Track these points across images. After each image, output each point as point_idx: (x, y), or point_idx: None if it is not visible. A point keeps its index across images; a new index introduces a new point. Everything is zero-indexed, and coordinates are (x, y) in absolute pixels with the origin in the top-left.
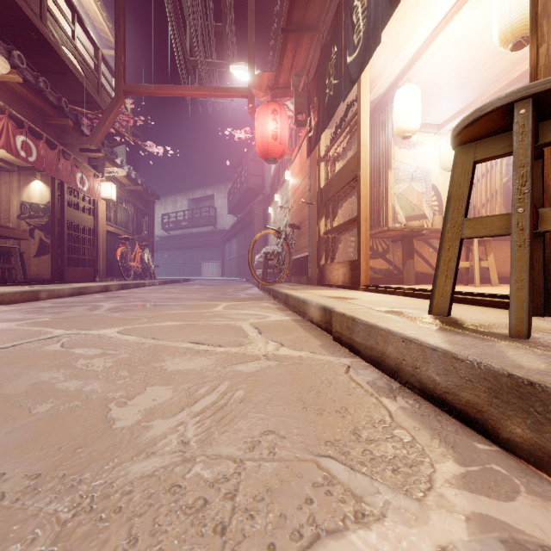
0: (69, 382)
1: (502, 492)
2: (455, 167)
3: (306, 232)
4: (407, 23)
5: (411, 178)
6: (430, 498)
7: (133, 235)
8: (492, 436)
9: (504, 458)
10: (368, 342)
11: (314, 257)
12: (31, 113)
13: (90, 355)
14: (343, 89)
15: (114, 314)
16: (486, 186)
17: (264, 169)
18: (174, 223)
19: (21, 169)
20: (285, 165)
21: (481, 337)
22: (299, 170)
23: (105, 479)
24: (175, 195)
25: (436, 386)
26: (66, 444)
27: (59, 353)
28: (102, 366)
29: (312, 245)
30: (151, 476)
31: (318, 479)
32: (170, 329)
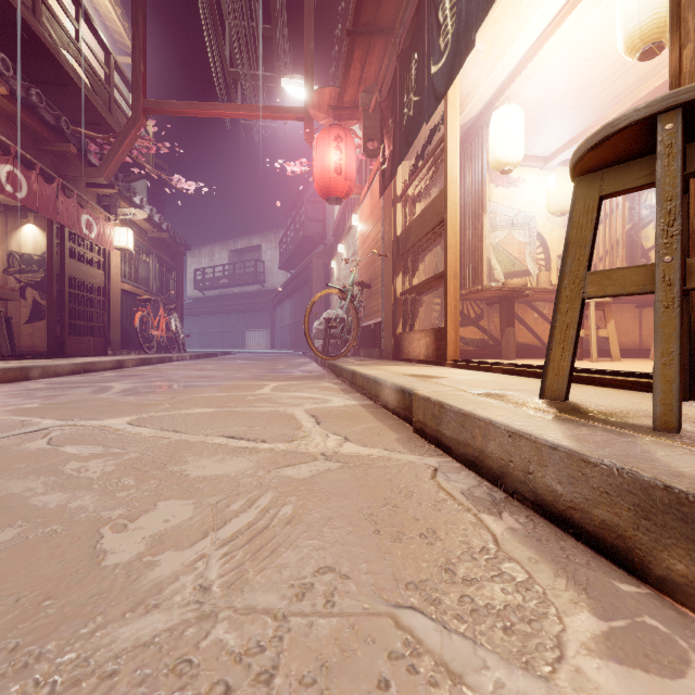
0: (49, 495)
1: (665, 663)
2: (574, 204)
3: (379, 293)
4: (507, 25)
5: (511, 224)
6: (561, 676)
7: (156, 295)
8: (640, 572)
9: (659, 606)
10: (462, 436)
11: (389, 324)
12: (20, 135)
13: (86, 456)
14: (426, 107)
15: (127, 398)
16: (605, 235)
17: (325, 212)
18: (210, 281)
19: (8, 209)
20: (352, 207)
21: (616, 431)
22: (369, 213)
23: (78, 653)
24: (211, 245)
25: (558, 498)
26: (29, 593)
27: (44, 453)
28: (99, 471)
29: (385, 309)
30: (148, 645)
31: (396, 645)
32: (198, 418)
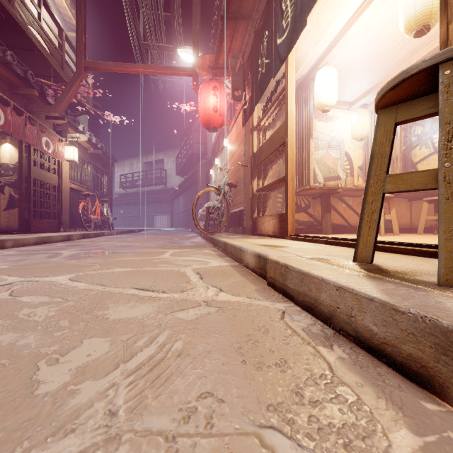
0: (4, 335)
1: None
2: (377, 128)
3: (242, 190)
4: (327, 13)
5: (328, 146)
6: None
7: (93, 192)
8: (440, 394)
9: None
10: (301, 288)
11: (248, 211)
12: None
13: (36, 304)
14: (274, 67)
15: (71, 261)
16: None
17: (207, 137)
18: (130, 182)
19: None
20: (224, 134)
21: (412, 286)
22: (235, 137)
23: None
24: (131, 159)
25: (374, 336)
26: None
27: (5, 302)
28: (44, 315)
29: (246, 201)
30: None
31: None
32: (119, 275)
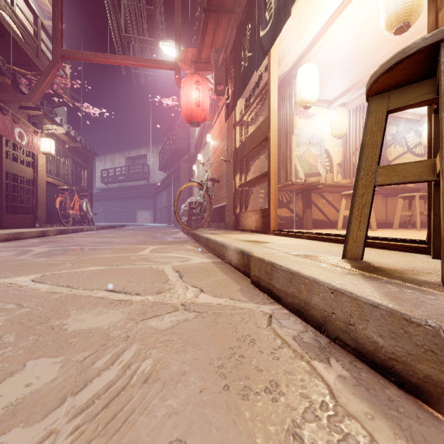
0: None
1: None
2: (368, 116)
3: (224, 185)
4: (309, 9)
5: (309, 143)
6: None
7: (72, 186)
8: None
9: None
10: (290, 289)
11: (231, 206)
12: None
13: None
14: (257, 60)
15: (39, 259)
16: None
17: (190, 133)
18: (112, 177)
19: None
20: (207, 130)
21: (417, 288)
22: (218, 133)
23: None
24: (113, 154)
25: (379, 349)
26: None
27: None
28: None
29: (229, 196)
30: None
31: None
32: (90, 275)
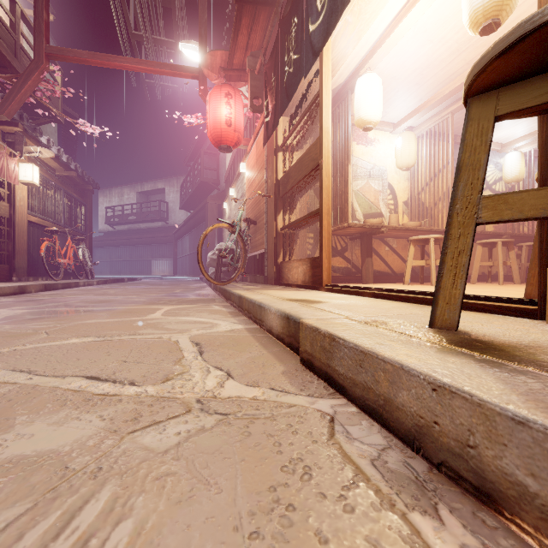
0: None
1: None
2: (467, 125)
3: (263, 228)
4: (372, 1)
5: (369, 175)
6: None
7: (64, 227)
8: None
9: None
10: (360, 376)
11: (271, 255)
12: None
13: None
14: (305, 63)
15: (2, 327)
16: (438, 186)
17: (219, 163)
18: (120, 217)
19: None
20: (240, 158)
21: None
22: (255, 161)
23: None
24: (121, 187)
25: (528, 497)
26: None
27: None
28: None
29: (269, 242)
30: None
31: None
32: (69, 351)
